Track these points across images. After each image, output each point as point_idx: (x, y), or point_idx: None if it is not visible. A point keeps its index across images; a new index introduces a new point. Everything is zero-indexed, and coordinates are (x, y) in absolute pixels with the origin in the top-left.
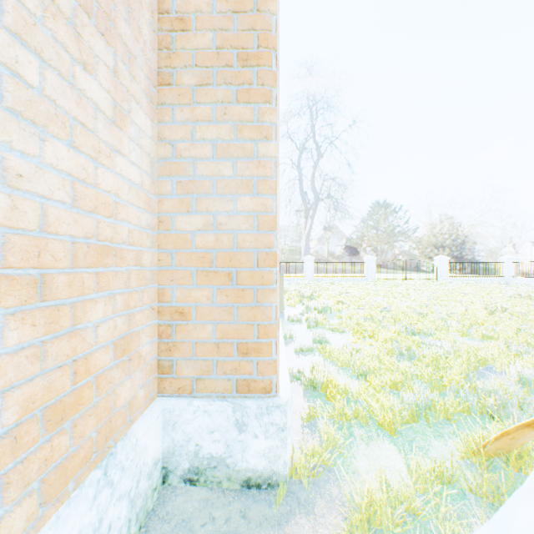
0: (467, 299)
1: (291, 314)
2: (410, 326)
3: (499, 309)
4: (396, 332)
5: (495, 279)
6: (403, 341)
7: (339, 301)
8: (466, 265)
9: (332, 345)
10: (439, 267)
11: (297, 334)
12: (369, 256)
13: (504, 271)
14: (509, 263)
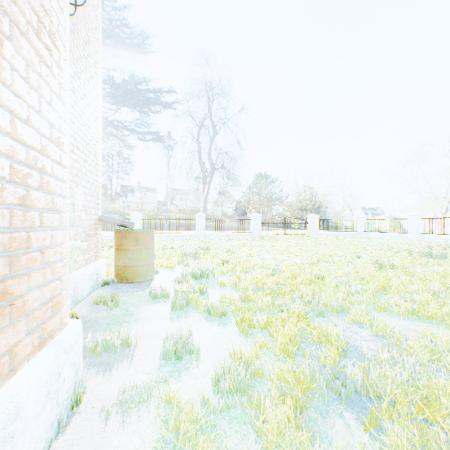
0: (347, 254)
1: (162, 283)
2: (315, 300)
3: (387, 265)
4: (302, 316)
5: (351, 233)
6: (316, 337)
7: (225, 260)
8: (331, 222)
9: (199, 363)
10: (311, 224)
11: (148, 329)
12: (255, 214)
13: (357, 227)
14: (361, 220)
